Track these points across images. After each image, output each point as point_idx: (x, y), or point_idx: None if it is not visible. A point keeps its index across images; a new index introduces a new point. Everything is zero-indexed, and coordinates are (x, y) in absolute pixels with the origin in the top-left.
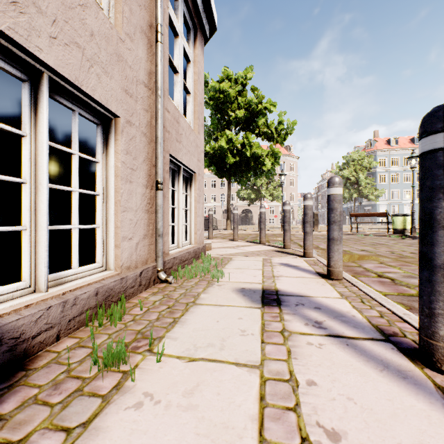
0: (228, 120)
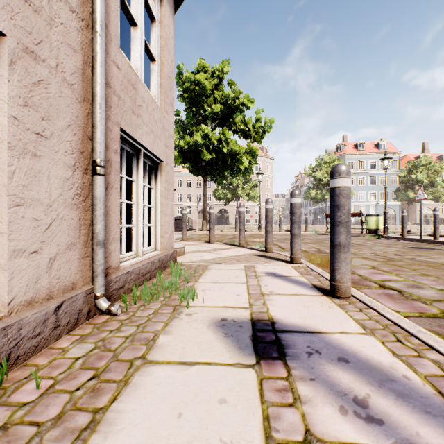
0: (204, 114)
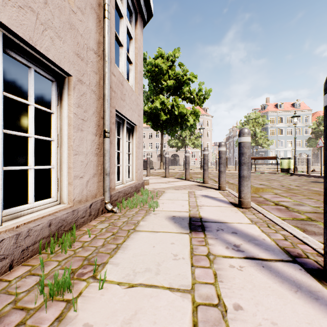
0: (161, 87)
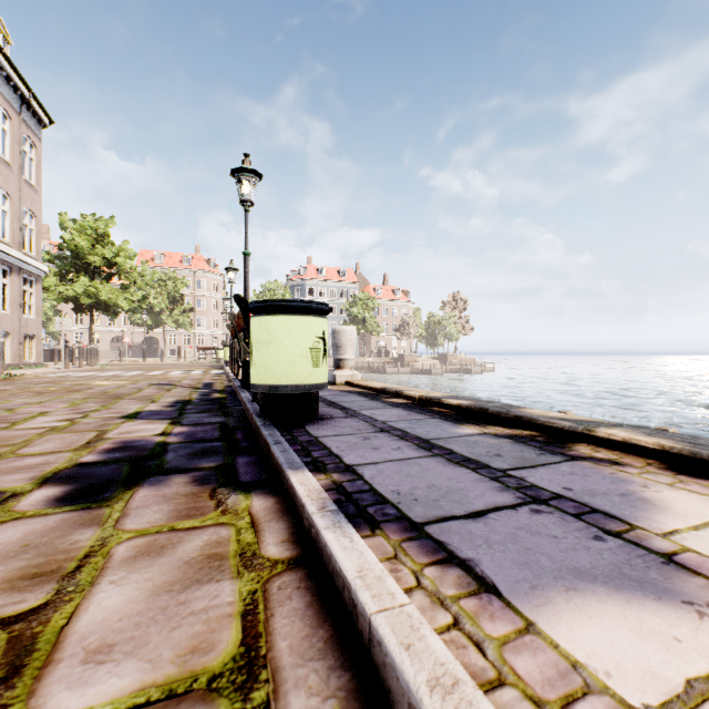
0: (88, 262)
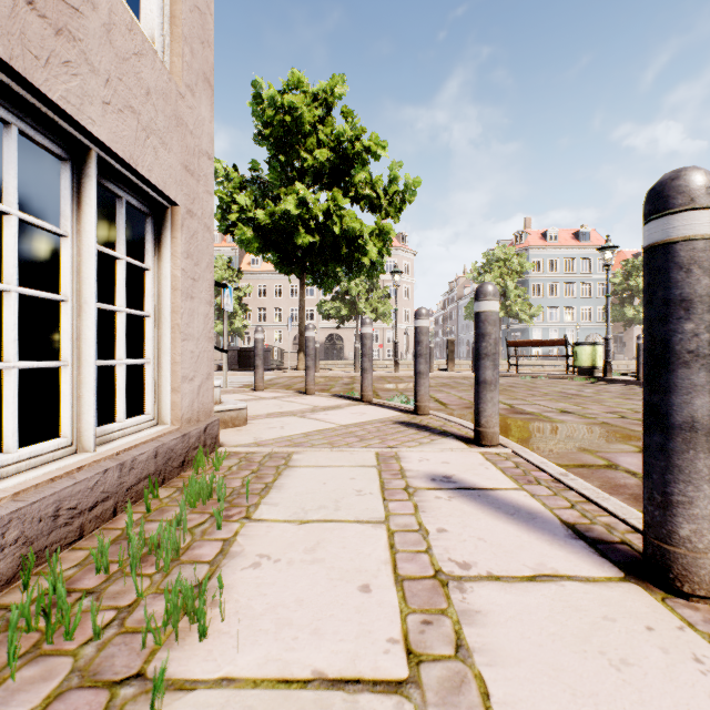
0: (300, 168)
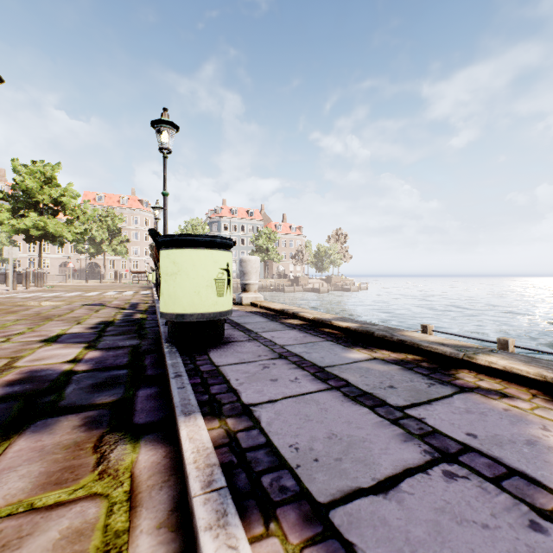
0: (37, 200)
